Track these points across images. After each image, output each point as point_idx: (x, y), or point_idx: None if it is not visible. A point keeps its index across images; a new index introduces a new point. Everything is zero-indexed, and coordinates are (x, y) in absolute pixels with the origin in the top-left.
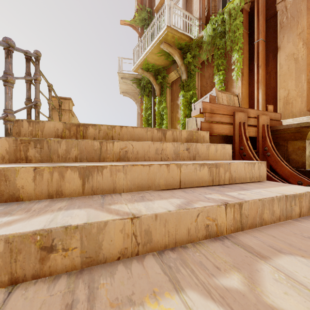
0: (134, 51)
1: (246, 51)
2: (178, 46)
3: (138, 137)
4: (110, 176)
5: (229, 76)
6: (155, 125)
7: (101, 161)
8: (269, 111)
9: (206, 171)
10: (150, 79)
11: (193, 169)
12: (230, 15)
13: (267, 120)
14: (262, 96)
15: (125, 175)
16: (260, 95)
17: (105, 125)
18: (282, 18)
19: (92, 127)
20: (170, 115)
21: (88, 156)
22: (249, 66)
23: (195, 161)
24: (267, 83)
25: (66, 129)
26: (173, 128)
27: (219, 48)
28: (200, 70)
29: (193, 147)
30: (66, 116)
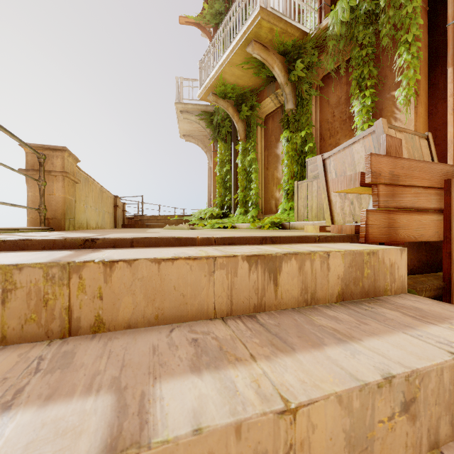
0: (202, 63)
1: (423, 46)
2: (280, 48)
3: (179, 297)
4: None
5: (385, 98)
6: (236, 190)
7: None
8: None
9: None
10: (229, 111)
11: None
12: None
13: None
14: None
15: None
16: None
17: (36, 264)
18: None
19: None
20: (263, 172)
21: None
22: (429, 76)
23: None
24: None
25: None
26: (269, 195)
27: (362, 45)
28: (319, 92)
29: (429, 386)
30: (56, 184)
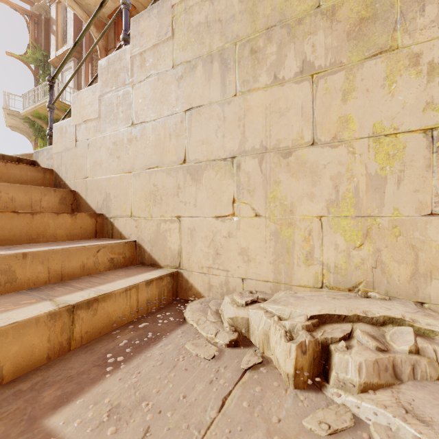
0: (24, 96)
1: None
2: (66, 110)
3: None
4: None
5: None
6: None
7: None
8: None
9: None
10: (44, 126)
11: None
12: None
13: None
14: None
15: None
16: None
17: None
18: None
19: None
20: None
21: None
22: None
23: None
24: None
25: None
26: None
27: None
28: None
29: None
30: None
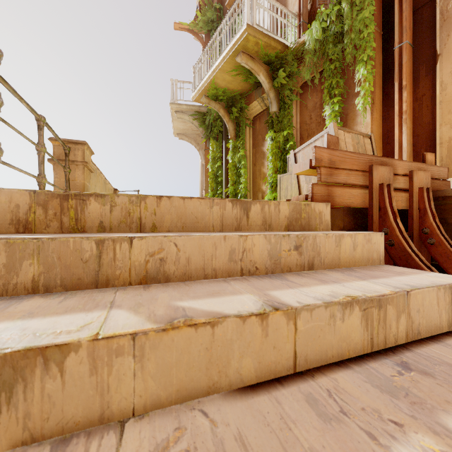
0: (195, 68)
1: (378, 64)
2: (265, 58)
3: (194, 218)
4: (89, 373)
5: (349, 105)
6: (227, 185)
7: (102, 285)
8: (429, 164)
9: (357, 318)
10: (220, 112)
11: (326, 319)
12: (353, 4)
13: (427, 180)
14: (408, 138)
15: (139, 363)
16: (405, 136)
17: (125, 194)
18: (446, 3)
19: (96, 200)
20: (251, 168)
21: (67, 277)
22: (383, 88)
23: (319, 280)
24: (415, 116)
25: (38, 205)
26: (256, 189)
27: (332, 60)
28: (299, 97)
29: (309, 242)
30: (77, 172)
